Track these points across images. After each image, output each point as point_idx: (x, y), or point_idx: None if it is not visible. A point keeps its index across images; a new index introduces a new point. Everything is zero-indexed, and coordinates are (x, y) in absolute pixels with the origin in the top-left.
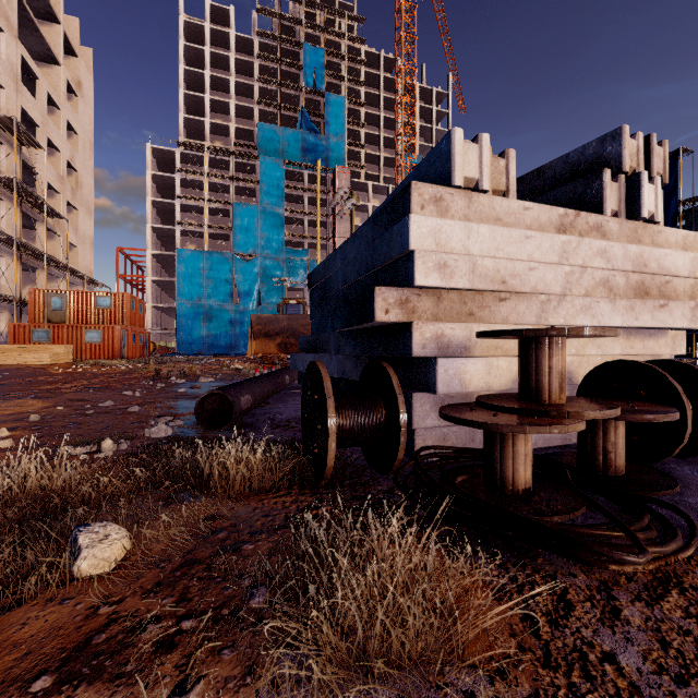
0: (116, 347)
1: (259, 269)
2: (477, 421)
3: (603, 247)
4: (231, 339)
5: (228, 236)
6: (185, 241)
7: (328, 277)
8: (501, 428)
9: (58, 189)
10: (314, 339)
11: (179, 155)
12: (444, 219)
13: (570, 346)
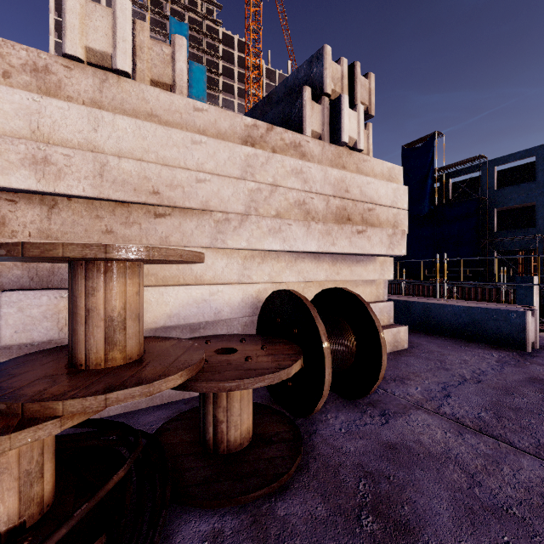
0: None
1: None
2: None
3: (299, 166)
4: None
5: None
6: None
7: None
8: None
9: None
10: None
11: None
12: (48, 98)
13: (262, 272)
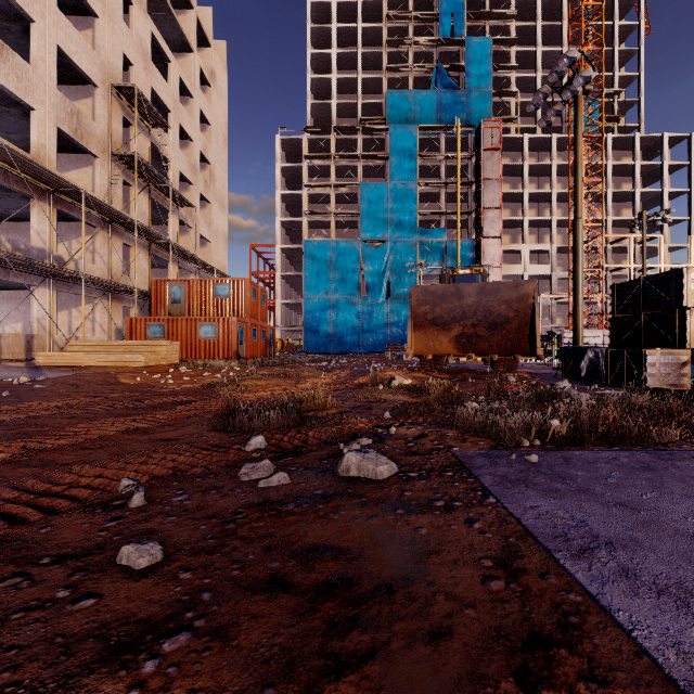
0: (231, 344)
1: (388, 256)
2: None
3: None
4: (359, 336)
5: (355, 222)
6: (312, 233)
7: None
8: None
9: (190, 179)
10: None
11: (306, 142)
12: None
13: None
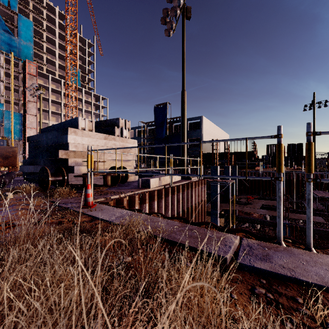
0: None
1: None
2: (80, 176)
3: (114, 143)
4: None
5: None
6: None
7: (39, 140)
8: (83, 176)
9: None
10: (33, 161)
11: None
12: (76, 136)
13: (107, 163)
